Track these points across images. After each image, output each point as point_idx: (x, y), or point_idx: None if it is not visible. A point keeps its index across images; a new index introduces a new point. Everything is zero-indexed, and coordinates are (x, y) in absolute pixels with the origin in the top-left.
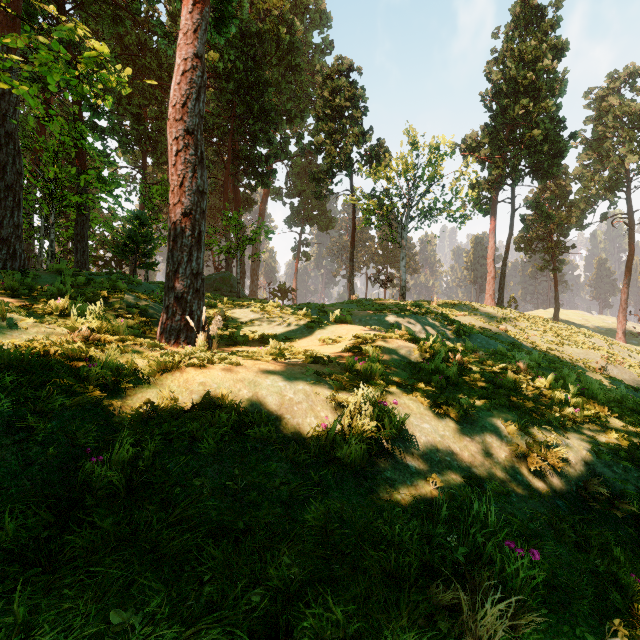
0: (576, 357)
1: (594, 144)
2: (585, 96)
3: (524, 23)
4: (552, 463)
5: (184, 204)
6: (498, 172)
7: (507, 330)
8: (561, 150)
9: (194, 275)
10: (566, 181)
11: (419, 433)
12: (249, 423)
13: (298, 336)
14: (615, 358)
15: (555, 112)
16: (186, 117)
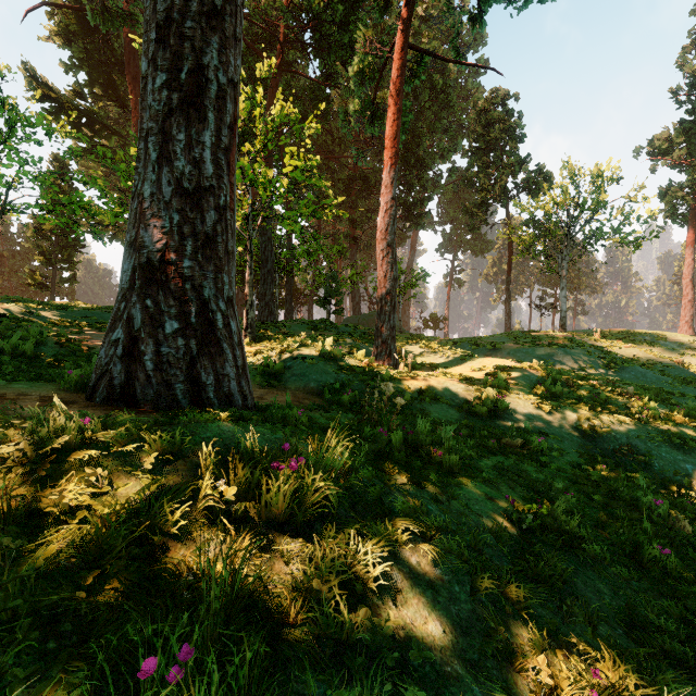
0: None
1: None
2: None
3: None
4: (598, 434)
5: (386, 288)
6: None
7: (684, 363)
8: None
9: (391, 328)
10: None
11: (519, 413)
12: (438, 398)
13: (454, 365)
14: None
15: None
16: (387, 237)
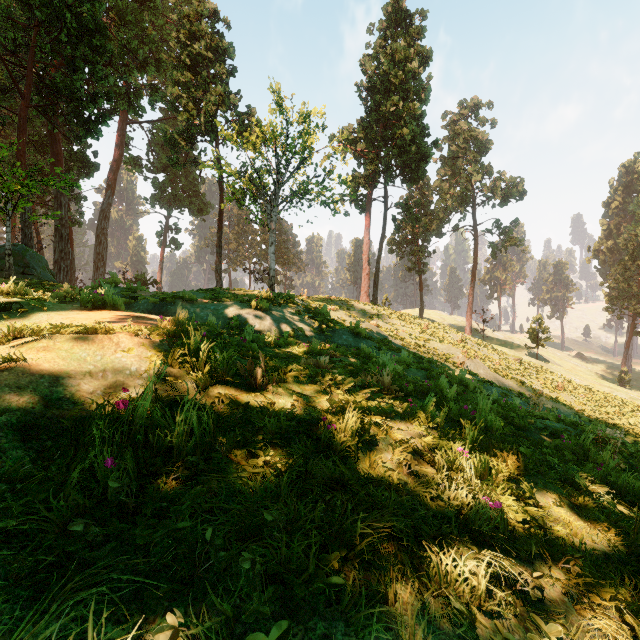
0: (440, 353)
1: (449, 162)
2: (443, 118)
3: (395, 24)
4: None
5: None
6: (372, 167)
7: (378, 326)
8: (426, 155)
9: None
10: (429, 191)
11: None
12: None
13: None
14: (470, 352)
15: (421, 118)
16: None
